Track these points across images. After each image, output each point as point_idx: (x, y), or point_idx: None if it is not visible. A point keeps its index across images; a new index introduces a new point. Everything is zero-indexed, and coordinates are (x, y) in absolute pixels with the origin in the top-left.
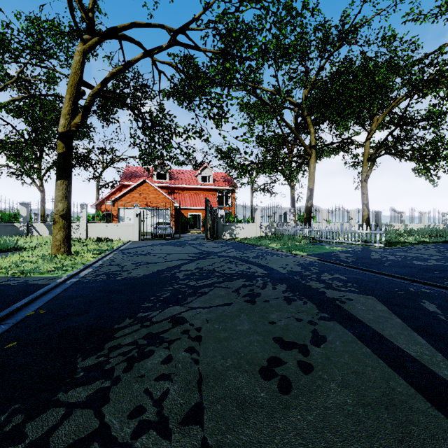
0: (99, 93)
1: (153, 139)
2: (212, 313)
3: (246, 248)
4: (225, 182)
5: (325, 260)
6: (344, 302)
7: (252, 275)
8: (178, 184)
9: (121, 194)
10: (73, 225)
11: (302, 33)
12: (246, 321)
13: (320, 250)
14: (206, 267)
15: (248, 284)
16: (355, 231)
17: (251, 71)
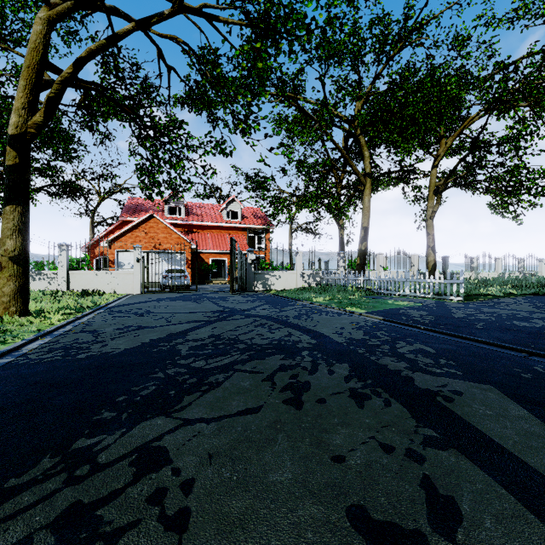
0: (71, 80)
1: (157, 155)
2: (222, 436)
3: (283, 303)
4: (257, 219)
5: (393, 320)
6: (452, 400)
7: (294, 347)
8: (198, 221)
9: (120, 232)
10: (49, 273)
11: (355, 28)
12: (286, 456)
13: (382, 306)
14: (226, 334)
15: (288, 364)
16: (424, 280)
17: (292, 51)
